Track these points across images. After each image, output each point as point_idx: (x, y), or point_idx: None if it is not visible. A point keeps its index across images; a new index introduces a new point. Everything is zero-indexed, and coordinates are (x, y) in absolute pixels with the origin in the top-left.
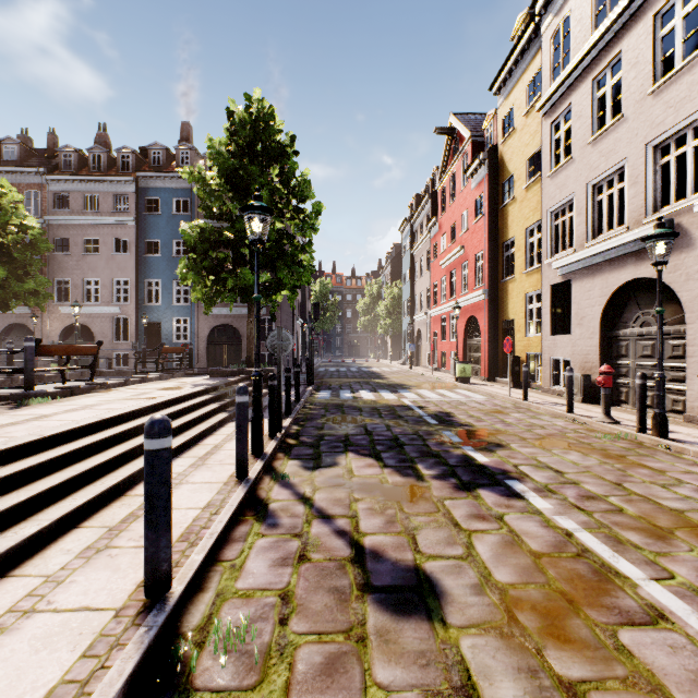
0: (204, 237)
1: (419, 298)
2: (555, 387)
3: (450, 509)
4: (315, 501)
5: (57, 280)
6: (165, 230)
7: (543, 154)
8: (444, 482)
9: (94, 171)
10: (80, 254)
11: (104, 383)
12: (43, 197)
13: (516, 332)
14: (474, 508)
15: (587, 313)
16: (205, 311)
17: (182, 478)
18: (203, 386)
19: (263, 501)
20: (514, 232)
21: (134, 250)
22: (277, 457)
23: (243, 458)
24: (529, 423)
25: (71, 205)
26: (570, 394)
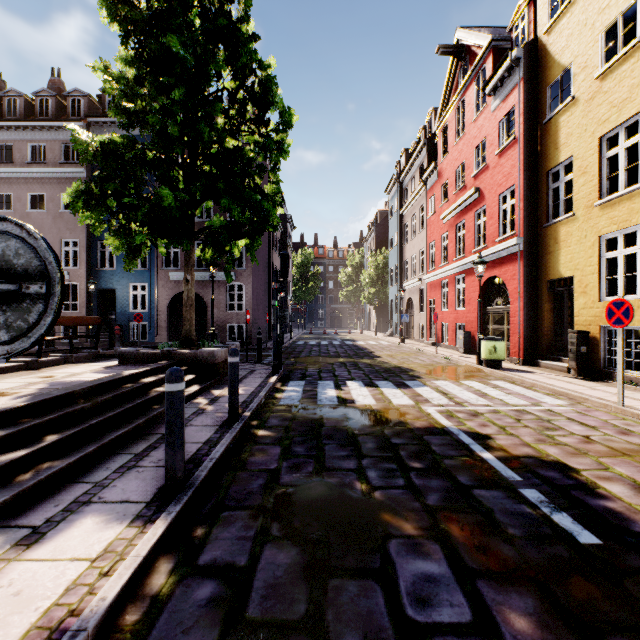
0: (107, 146)
1: (410, 262)
2: None
3: None
4: None
5: None
6: None
7: None
8: None
9: (41, 118)
10: (24, 212)
11: None
12: None
13: (577, 294)
14: None
15: None
16: (126, 266)
17: None
18: (11, 402)
19: None
20: (572, 150)
21: None
22: None
23: None
24: None
25: (14, 156)
26: None
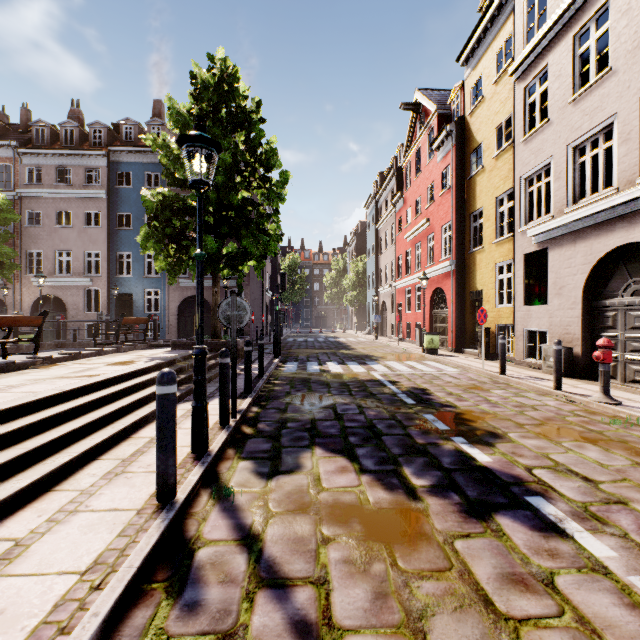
0: (166, 203)
1: (384, 271)
2: (529, 360)
3: (468, 562)
4: (266, 543)
5: (29, 252)
6: (136, 204)
7: (516, 119)
8: (444, 501)
9: (66, 146)
10: (52, 227)
11: (47, 357)
12: (15, 171)
13: (485, 302)
14: (503, 559)
15: (567, 282)
16: (169, 281)
17: (82, 500)
18: (156, 361)
19: (188, 543)
20: (482, 202)
21: (106, 223)
22: (225, 455)
23: (167, 473)
24: (517, 403)
25: (43, 178)
26: (559, 369)
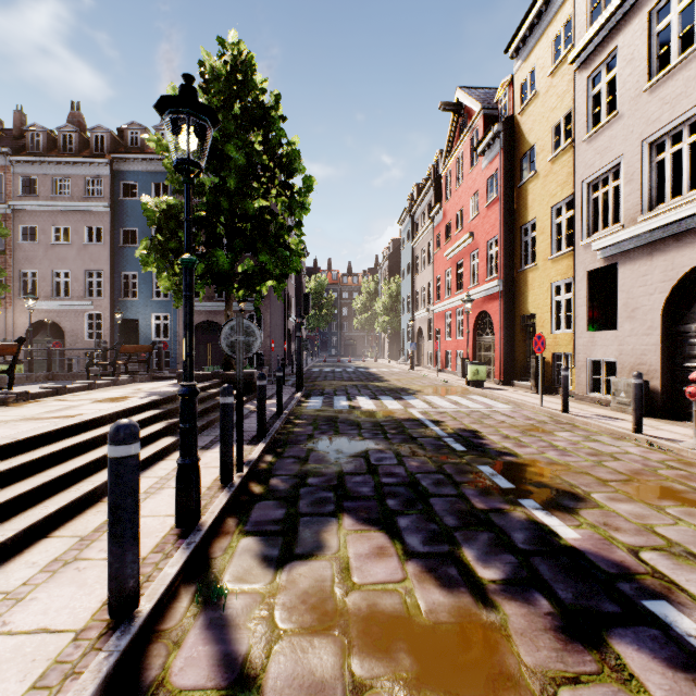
0: (170, 213)
1: (420, 293)
2: (594, 394)
3: None
4: (264, 694)
5: (23, 272)
6: (143, 218)
7: (577, 115)
8: (529, 609)
9: (64, 153)
10: (48, 243)
11: (22, 392)
12: (7, 181)
13: (538, 328)
14: None
15: (641, 303)
16: (176, 303)
17: (1, 611)
18: (152, 397)
19: (144, 695)
20: (535, 213)
21: (109, 239)
22: (223, 528)
23: (123, 574)
24: (591, 450)
25: (38, 189)
26: (639, 408)
